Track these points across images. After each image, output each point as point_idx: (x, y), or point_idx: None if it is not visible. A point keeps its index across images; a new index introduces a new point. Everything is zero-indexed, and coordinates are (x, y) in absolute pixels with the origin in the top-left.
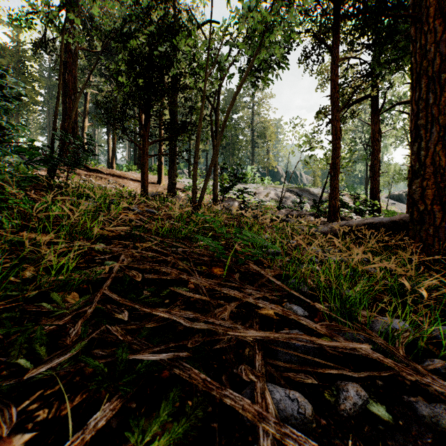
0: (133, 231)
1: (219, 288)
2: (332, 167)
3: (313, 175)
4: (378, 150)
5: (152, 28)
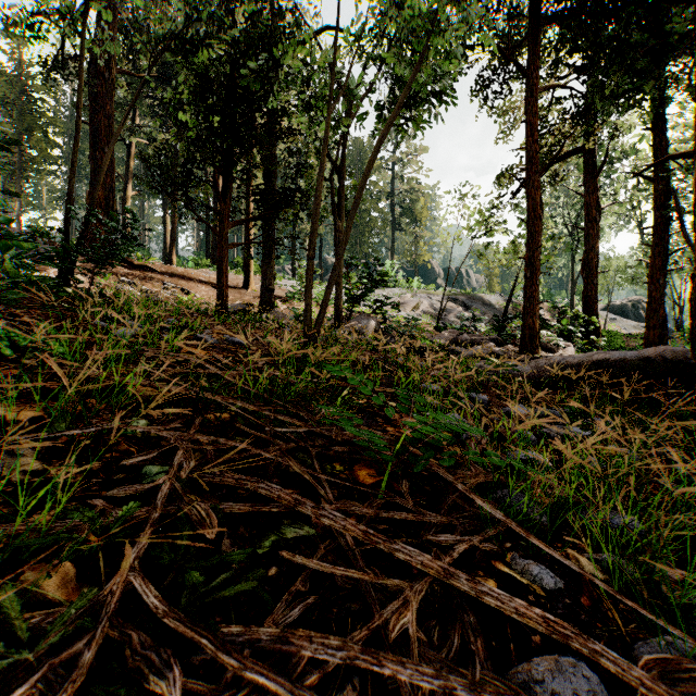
0: (201, 392)
1: (387, 544)
2: (527, 264)
3: (488, 274)
4: (595, 236)
5: (235, 31)
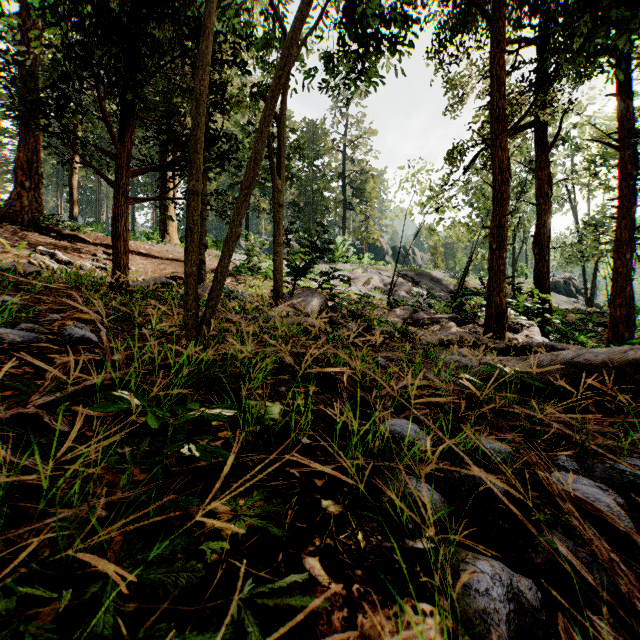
0: None
1: None
2: (493, 234)
3: (433, 252)
4: (547, 212)
5: None
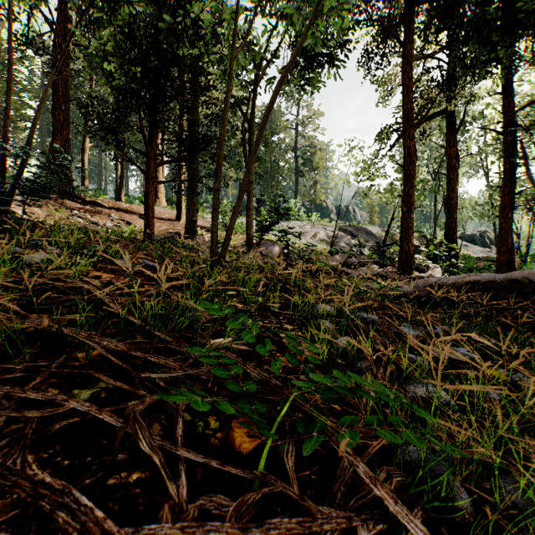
0: (62, 330)
1: None
2: (404, 200)
3: (370, 210)
4: (455, 180)
5: None
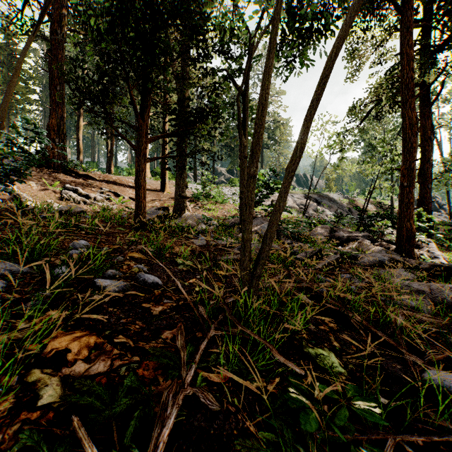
0: None
1: None
2: (404, 174)
3: (328, 178)
4: (429, 151)
5: None
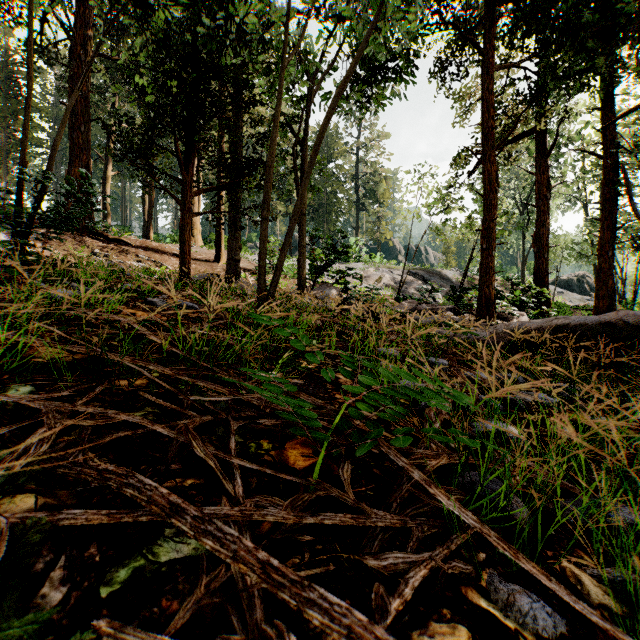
0: (105, 353)
1: (296, 588)
2: (483, 236)
3: (445, 251)
4: (546, 213)
5: None
